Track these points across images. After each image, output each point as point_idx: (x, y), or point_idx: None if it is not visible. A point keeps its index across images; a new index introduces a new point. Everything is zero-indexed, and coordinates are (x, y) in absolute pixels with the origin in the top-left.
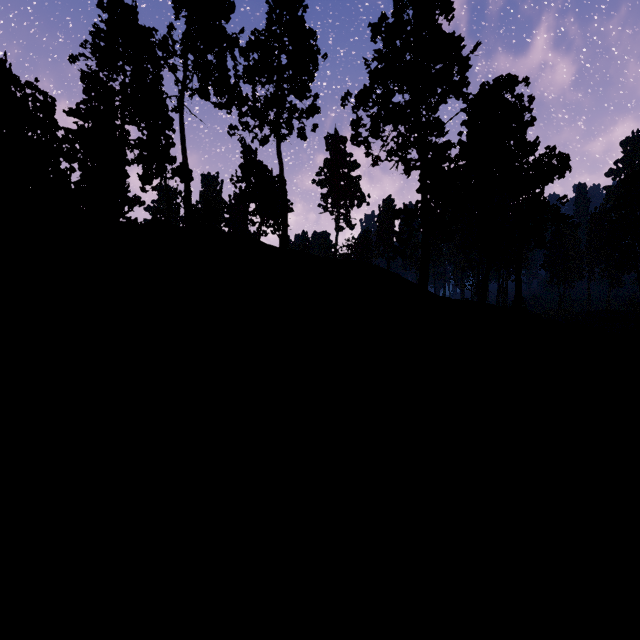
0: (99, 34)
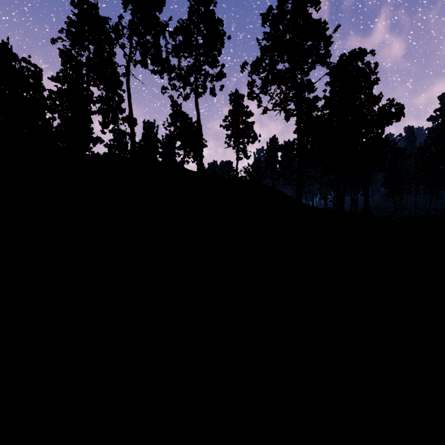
0: (71, 23)
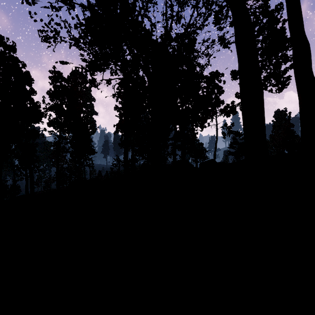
0: None
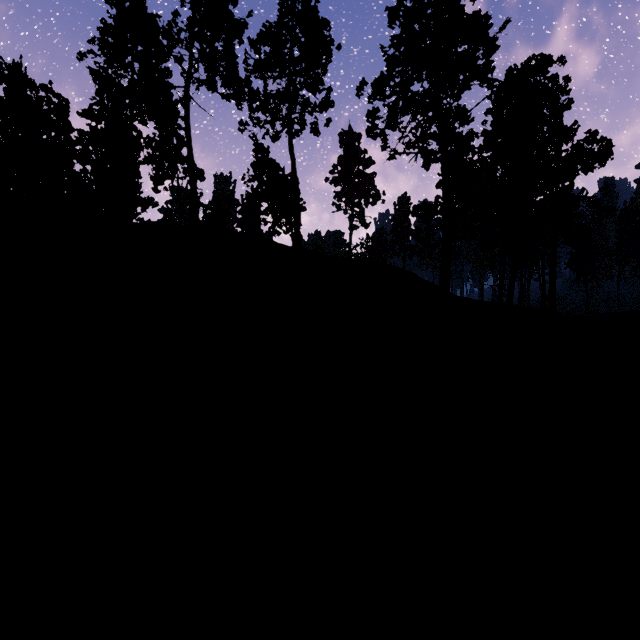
0: (107, 30)
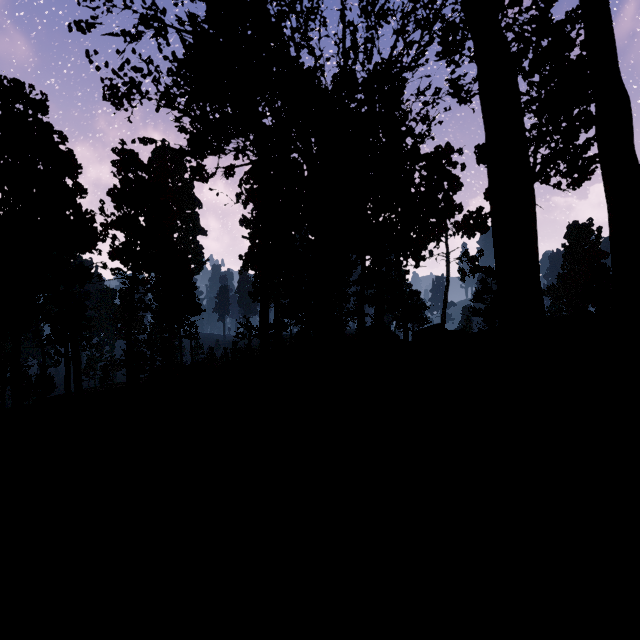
0: None
